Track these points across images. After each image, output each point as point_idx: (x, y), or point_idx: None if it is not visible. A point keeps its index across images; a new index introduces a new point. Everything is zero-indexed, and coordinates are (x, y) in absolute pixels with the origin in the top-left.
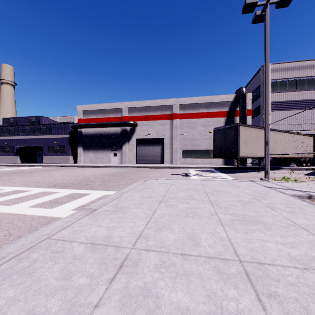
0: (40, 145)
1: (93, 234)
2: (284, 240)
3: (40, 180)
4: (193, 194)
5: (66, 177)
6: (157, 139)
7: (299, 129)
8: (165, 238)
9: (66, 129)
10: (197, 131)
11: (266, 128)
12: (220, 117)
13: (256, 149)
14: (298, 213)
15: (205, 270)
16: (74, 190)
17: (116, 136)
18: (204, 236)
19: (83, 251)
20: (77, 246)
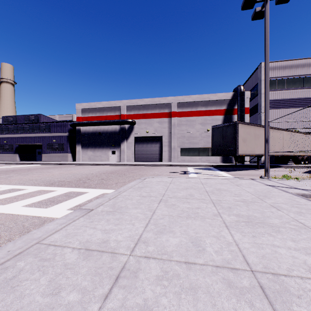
0: (39, 143)
1: (87, 238)
2: (297, 246)
3: (37, 178)
4: (193, 192)
5: (64, 175)
6: (155, 137)
7: (297, 127)
8: (166, 243)
9: (65, 127)
10: (195, 129)
11: (266, 125)
12: (218, 115)
13: (255, 147)
14: (306, 214)
15: (213, 283)
16: (71, 188)
17: (115, 134)
18: (209, 240)
19: (75, 259)
20: (69, 252)
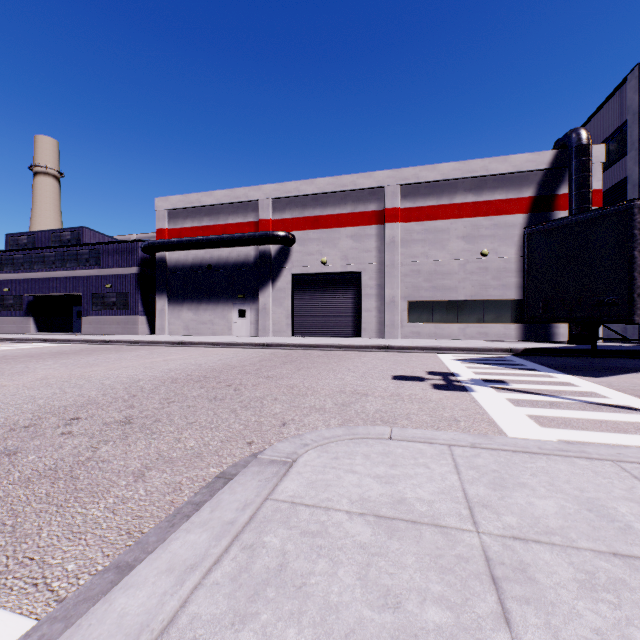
0: (76, 292)
1: None
2: None
3: None
4: None
5: (23, 393)
6: (345, 274)
7: None
8: None
9: (131, 255)
10: (448, 251)
11: None
12: (512, 215)
13: None
14: None
15: None
16: None
17: (245, 269)
18: None
19: None
20: None
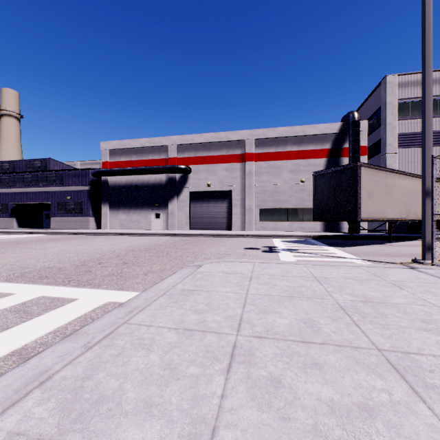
0: (46, 201)
1: None
2: None
3: (8, 262)
4: (312, 313)
5: (62, 255)
6: (221, 191)
7: None
8: None
9: (85, 178)
10: (282, 179)
11: (426, 164)
12: (318, 159)
13: (386, 207)
14: None
15: None
16: (49, 287)
17: (160, 188)
18: None
19: None
20: None
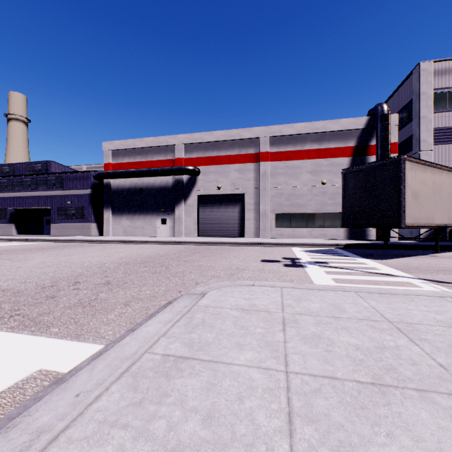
0: (46, 206)
1: None
2: None
3: None
4: None
5: (36, 270)
6: (233, 195)
7: None
8: None
9: (86, 181)
10: (301, 181)
11: None
12: (341, 158)
13: (434, 210)
14: None
15: None
16: None
17: (166, 191)
18: None
19: None
20: None
